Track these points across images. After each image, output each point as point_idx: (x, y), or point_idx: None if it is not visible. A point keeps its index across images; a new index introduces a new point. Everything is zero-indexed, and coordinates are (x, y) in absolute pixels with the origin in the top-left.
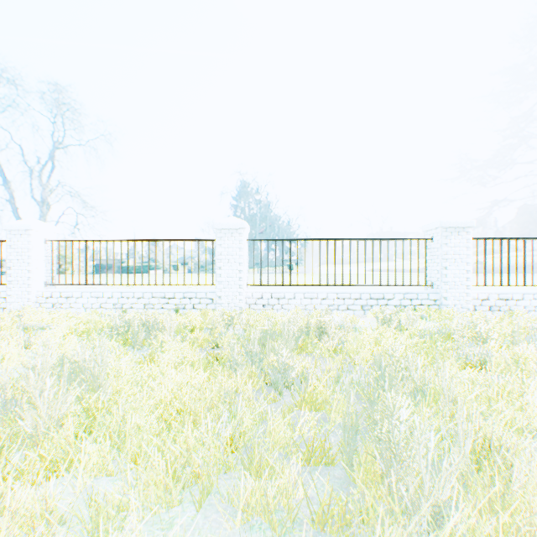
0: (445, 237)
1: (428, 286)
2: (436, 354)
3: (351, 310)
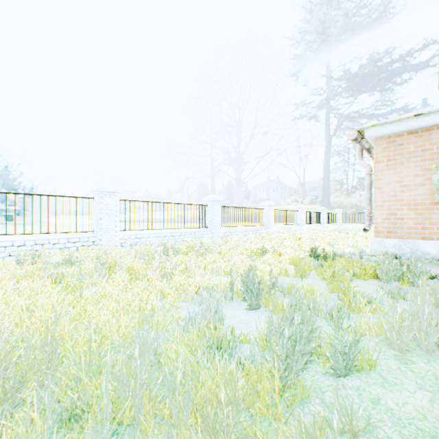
0: (101, 197)
1: (93, 232)
2: None
3: (15, 256)
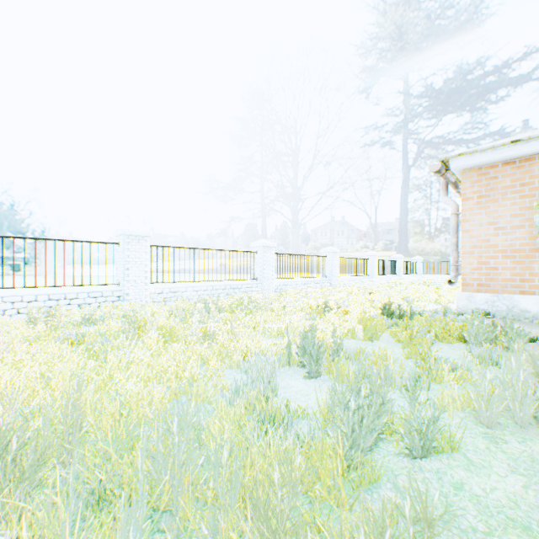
0: (128, 243)
1: (118, 285)
2: (1, 338)
3: (24, 314)
